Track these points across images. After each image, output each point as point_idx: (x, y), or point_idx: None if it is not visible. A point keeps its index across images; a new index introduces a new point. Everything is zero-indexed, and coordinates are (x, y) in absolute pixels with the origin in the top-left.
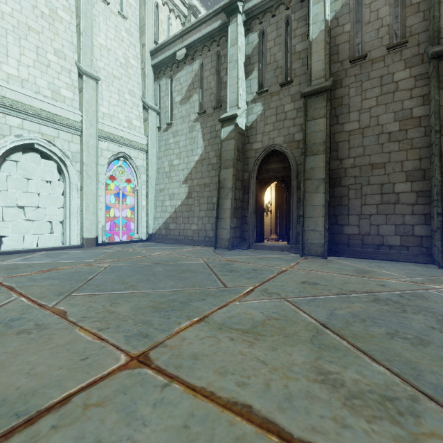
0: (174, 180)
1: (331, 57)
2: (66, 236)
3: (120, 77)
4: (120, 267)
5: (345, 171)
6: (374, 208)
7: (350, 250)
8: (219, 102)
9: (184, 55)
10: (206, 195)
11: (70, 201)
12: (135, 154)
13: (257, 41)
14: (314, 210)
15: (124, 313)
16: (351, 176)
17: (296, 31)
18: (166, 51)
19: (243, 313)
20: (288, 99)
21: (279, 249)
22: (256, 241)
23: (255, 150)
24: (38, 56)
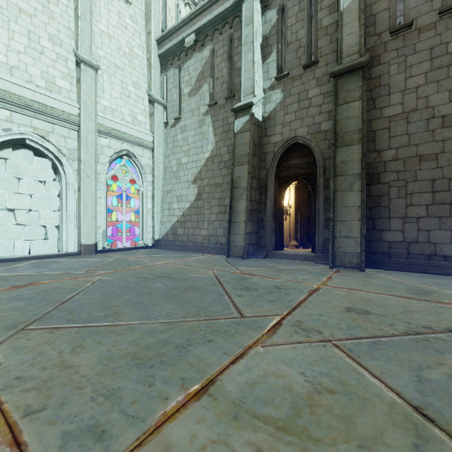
0: (182, 180)
1: (366, 29)
2: (62, 242)
3: (123, 67)
4: (111, 282)
5: (384, 165)
6: (423, 210)
7: (392, 260)
8: (232, 92)
9: (193, 40)
10: (217, 196)
11: (67, 204)
12: (140, 152)
13: (275, 19)
14: (347, 212)
15: (85, 369)
16: (393, 170)
17: (323, 3)
18: (173, 38)
19: (273, 373)
20: (312, 83)
21: (302, 258)
22: (275, 249)
23: (274, 144)
24: (30, 41)
